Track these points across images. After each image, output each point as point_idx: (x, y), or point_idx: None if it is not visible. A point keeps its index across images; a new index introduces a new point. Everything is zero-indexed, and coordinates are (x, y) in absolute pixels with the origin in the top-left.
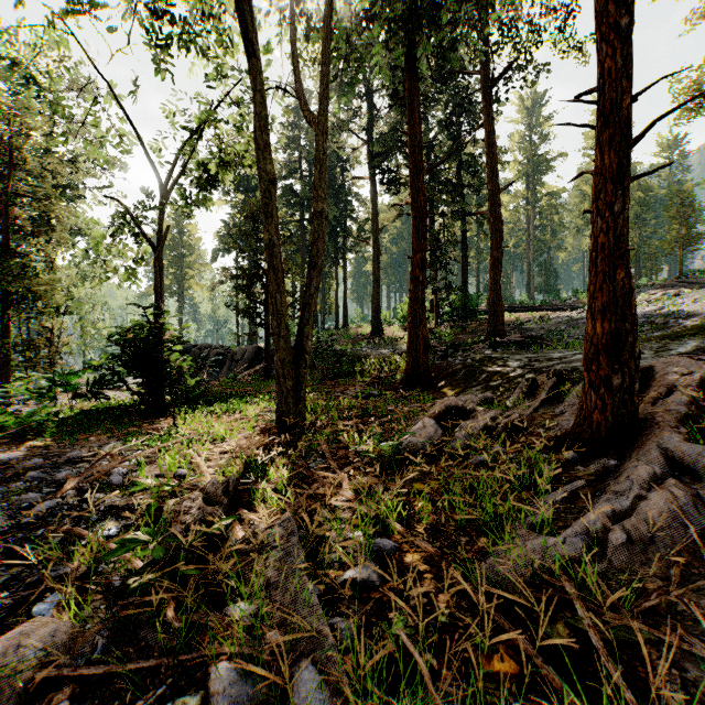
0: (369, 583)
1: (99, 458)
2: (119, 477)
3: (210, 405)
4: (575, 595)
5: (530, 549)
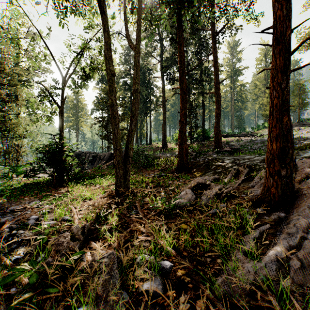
0: (156, 292)
1: (25, 210)
2: (33, 221)
3: (86, 181)
4: (278, 307)
5: (246, 270)
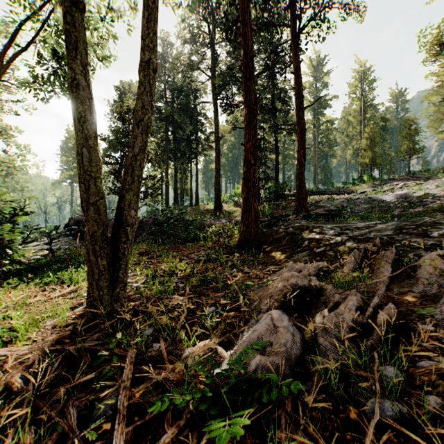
0: None
1: None
2: None
3: (52, 275)
4: None
5: None
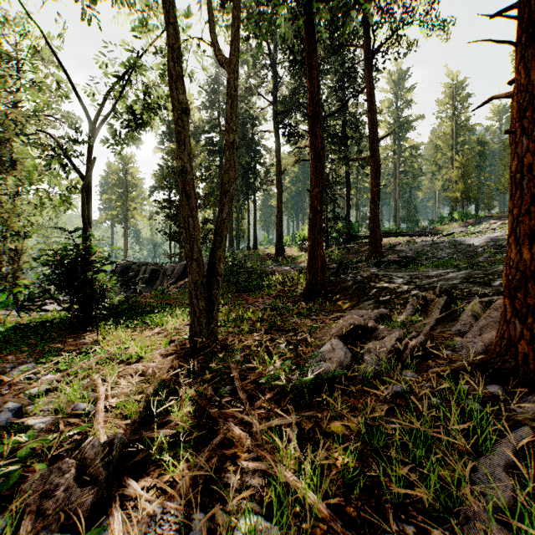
0: None
1: None
2: (8, 415)
3: (135, 319)
4: None
5: None
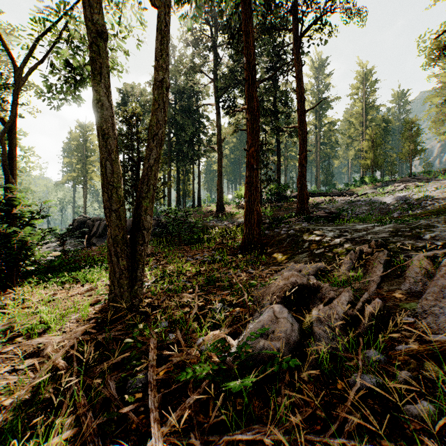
0: None
1: None
2: None
3: (67, 275)
4: None
5: None
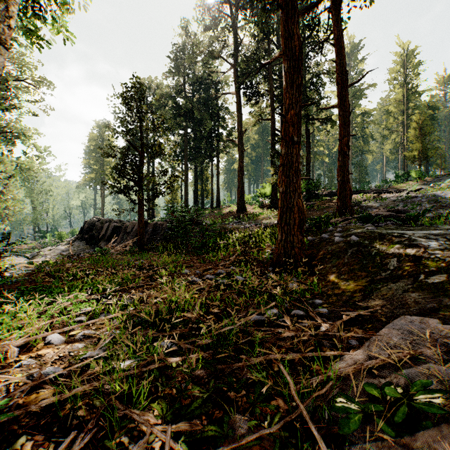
0: None
1: None
2: None
3: None
4: None
5: None
